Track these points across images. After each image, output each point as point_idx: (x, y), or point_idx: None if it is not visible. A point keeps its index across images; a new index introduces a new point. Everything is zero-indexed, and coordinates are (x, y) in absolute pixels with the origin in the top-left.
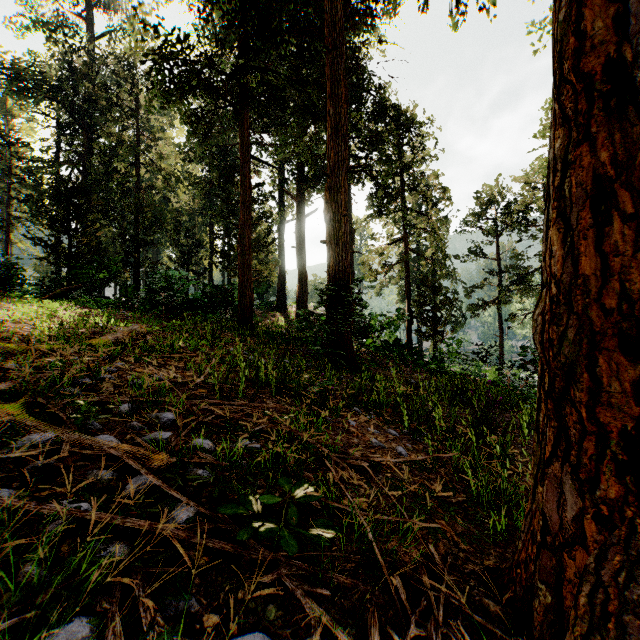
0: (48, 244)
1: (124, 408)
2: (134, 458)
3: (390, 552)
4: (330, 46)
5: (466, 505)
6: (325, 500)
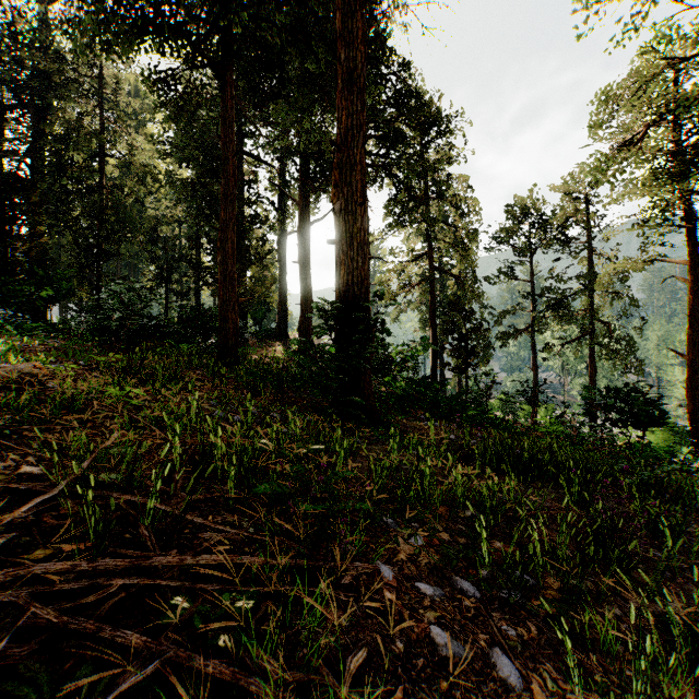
0: None
1: None
2: None
3: None
4: None
5: None
6: None
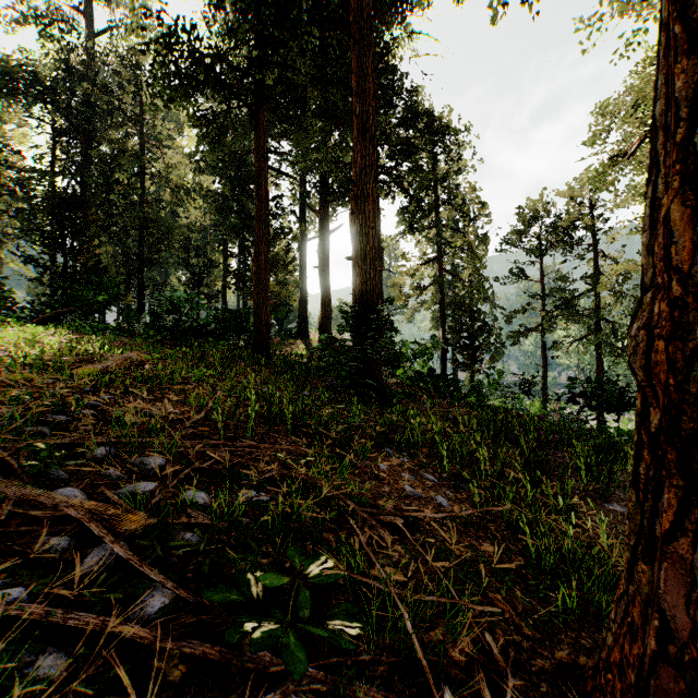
0: (40, 263)
1: (100, 452)
2: (99, 520)
3: (435, 645)
4: (356, 36)
5: (524, 571)
6: (349, 573)
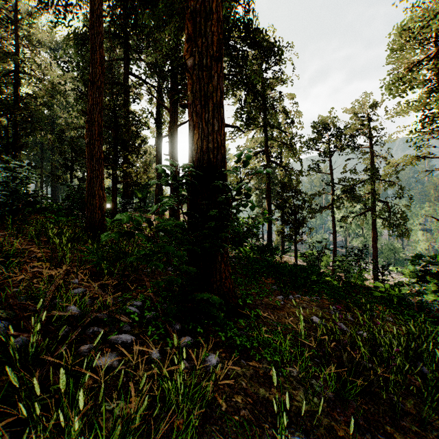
0: None
1: None
2: None
3: None
4: None
5: None
6: None
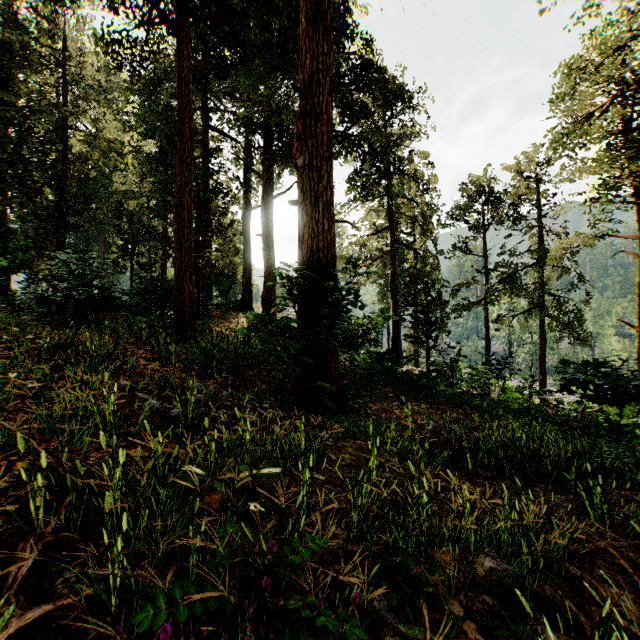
0: None
1: None
2: None
3: None
4: None
5: None
6: None
